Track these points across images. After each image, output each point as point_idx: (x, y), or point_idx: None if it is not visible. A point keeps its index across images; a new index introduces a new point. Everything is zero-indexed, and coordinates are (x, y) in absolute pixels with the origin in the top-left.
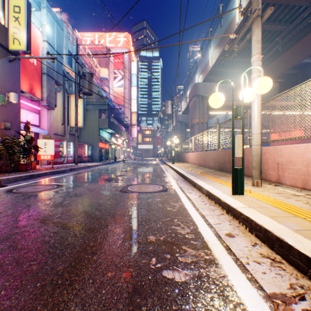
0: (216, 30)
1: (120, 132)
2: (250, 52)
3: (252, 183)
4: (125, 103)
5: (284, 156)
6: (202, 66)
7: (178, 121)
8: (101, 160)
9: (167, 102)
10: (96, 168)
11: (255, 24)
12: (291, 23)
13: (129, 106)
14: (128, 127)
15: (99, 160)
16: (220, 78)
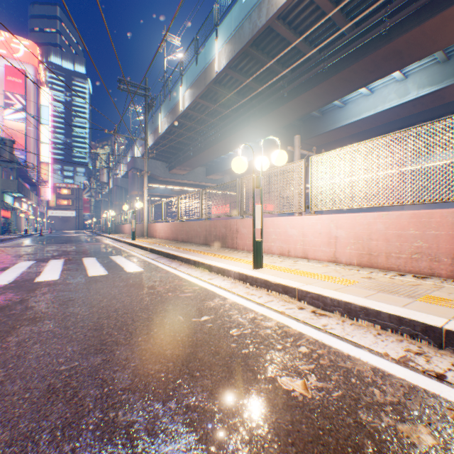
0: (151, 122)
1: (29, 196)
2: (177, 147)
3: (145, 238)
4: (28, 147)
5: (157, 227)
6: (141, 142)
7: (117, 186)
8: (5, 233)
9: (104, 169)
10: (23, 240)
11: (146, 175)
12: (196, 141)
13: (36, 152)
14: (37, 185)
15: (2, 233)
16: (158, 157)
